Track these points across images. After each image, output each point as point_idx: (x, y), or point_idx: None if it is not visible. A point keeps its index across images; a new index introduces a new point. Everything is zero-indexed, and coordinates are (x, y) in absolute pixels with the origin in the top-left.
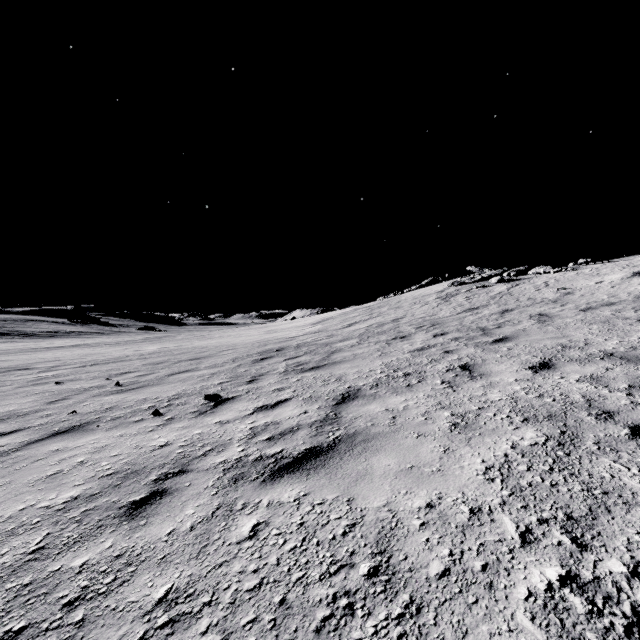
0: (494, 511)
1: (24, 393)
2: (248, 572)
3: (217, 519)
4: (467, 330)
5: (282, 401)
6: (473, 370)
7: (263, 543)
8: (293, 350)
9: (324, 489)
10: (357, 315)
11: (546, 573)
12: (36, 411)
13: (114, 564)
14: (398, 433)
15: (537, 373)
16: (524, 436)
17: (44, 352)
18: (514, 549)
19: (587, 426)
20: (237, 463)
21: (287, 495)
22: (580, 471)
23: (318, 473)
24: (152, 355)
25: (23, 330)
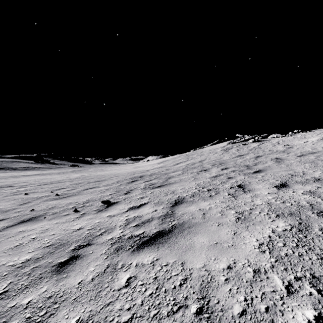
0: (267, 271)
1: (8, 199)
2: (124, 310)
3: (107, 274)
4: (239, 166)
5: (143, 204)
6: (244, 188)
7: (133, 290)
8: (148, 177)
9: (167, 256)
10: (181, 159)
11: (306, 314)
12: (13, 209)
13: (46, 302)
14: (207, 223)
15: (279, 189)
16: (278, 225)
17: (20, 178)
18: (283, 297)
19: (313, 220)
20: (118, 240)
21: (146, 259)
22: (314, 247)
23: (164, 246)
24: (75, 179)
25: (11, 166)
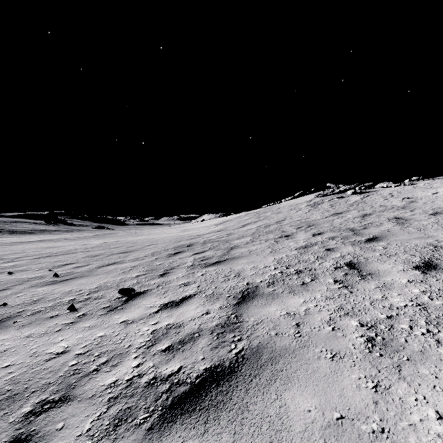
0: None
1: None
2: None
3: None
4: (339, 230)
5: (186, 298)
6: (360, 269)
7: None
8: (200, 246)
9: None
10: (248, 218)
11: None
12: None
13: None
14: (308, 350)
15: (426, 274)
16: None
17: (17, 245)
18: None
19: None
20: (127, 388)
21: None
22: None
23: (219, 419)
24: (94, 249)
25: (11, 229)
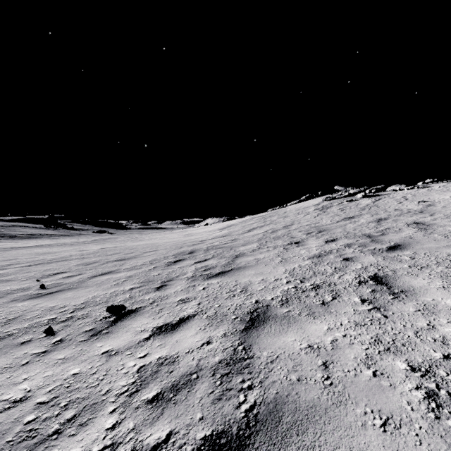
0: None
1: None
2: None
3: None
4: (354, 237)
5: (184, 319)
6: (389, 284)
7: None
8: (203, 253)
9: None
10: (254, 222)
11: None
12: None
13: None
14: (346, 410)
15: None
16: None
17: (11, 251)
18: None
19: None
20: None
21: None
22: None
23: None
24: (90, 255)
25: (9, 233)
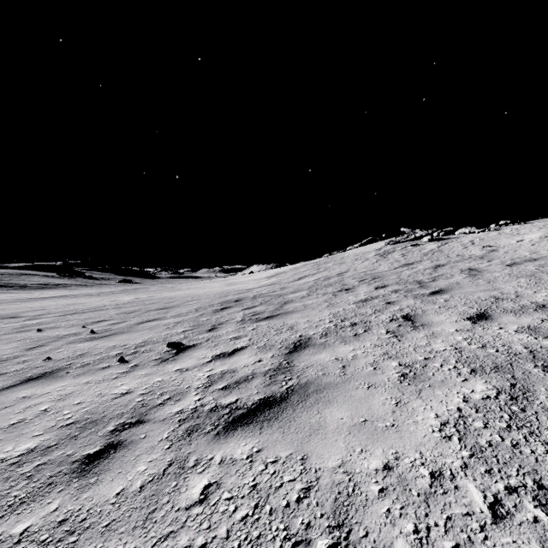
0: (456, 476)
1: (7, 340)
2: (195, 547)
3: (168, 478)
4: (405, 283)
5: (238, 349)
6: (415, 320)
7: (213, 509)
8: (250, 301)
9: (277, 445)
10: (306, 270)
11: None
12: (14, 357)
13: (56, 532)
14: (349, 383)
15: (476, 324)
16: (474, 389)
17: (33, 302)
18: (485, 526)
19: (536, 379)
20: (193, 413)
21: (240, 451)
22: (540, 429)
23: (271, 426)
24: (126, 305)
25: (18, 283)
